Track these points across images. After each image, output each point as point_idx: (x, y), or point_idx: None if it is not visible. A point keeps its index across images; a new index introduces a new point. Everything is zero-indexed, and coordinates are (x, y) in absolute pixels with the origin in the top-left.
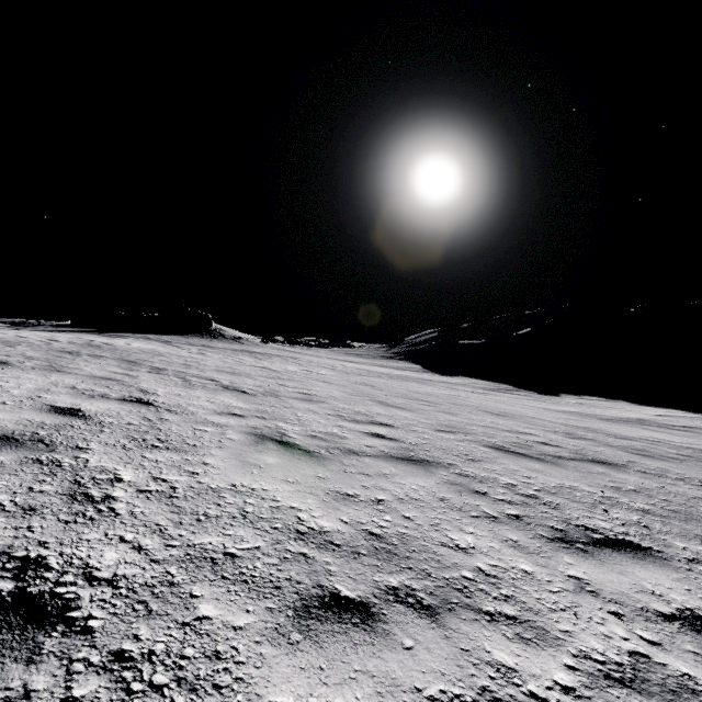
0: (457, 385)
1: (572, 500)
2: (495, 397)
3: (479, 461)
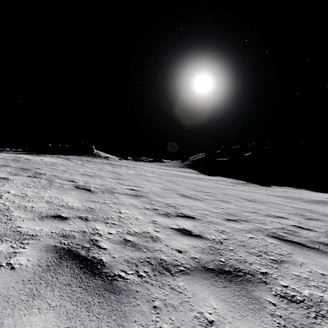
0: (218, 181)
1: None
2: (240, 188)
3: (283, 262)
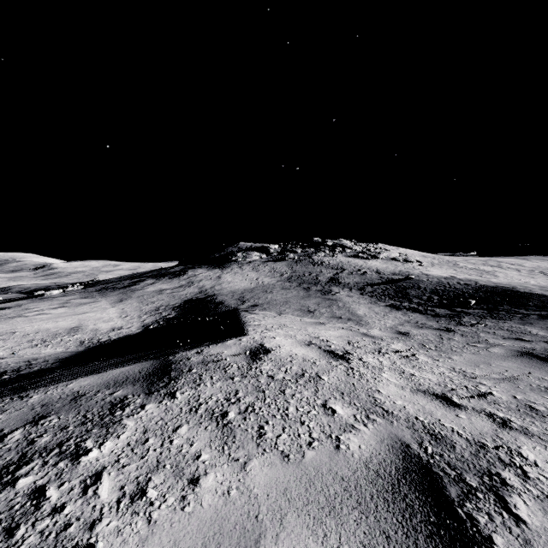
0: None
1: None
2: None
3: None
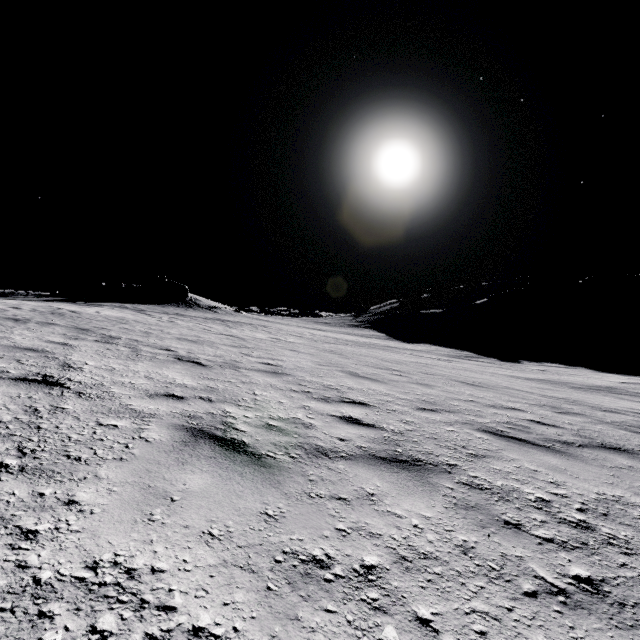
0: (422, 352)
1: (637, 529)
2: (461, 364)
3: (484, 457)
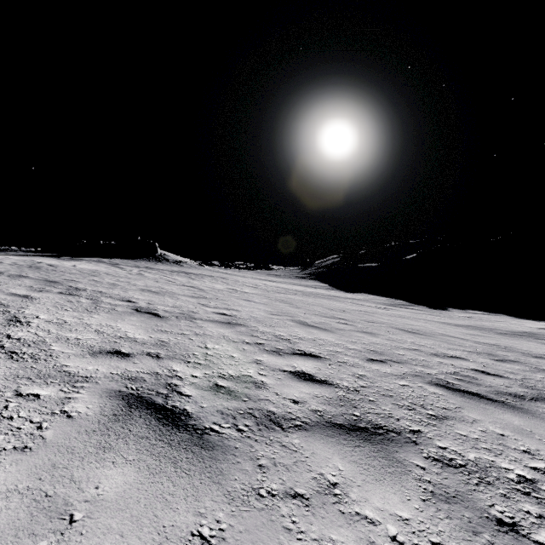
0: (361, 301)
1: None
2: (396, 312)
3: (445, 418)
